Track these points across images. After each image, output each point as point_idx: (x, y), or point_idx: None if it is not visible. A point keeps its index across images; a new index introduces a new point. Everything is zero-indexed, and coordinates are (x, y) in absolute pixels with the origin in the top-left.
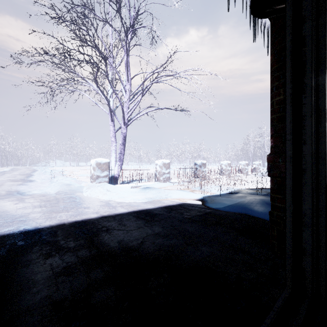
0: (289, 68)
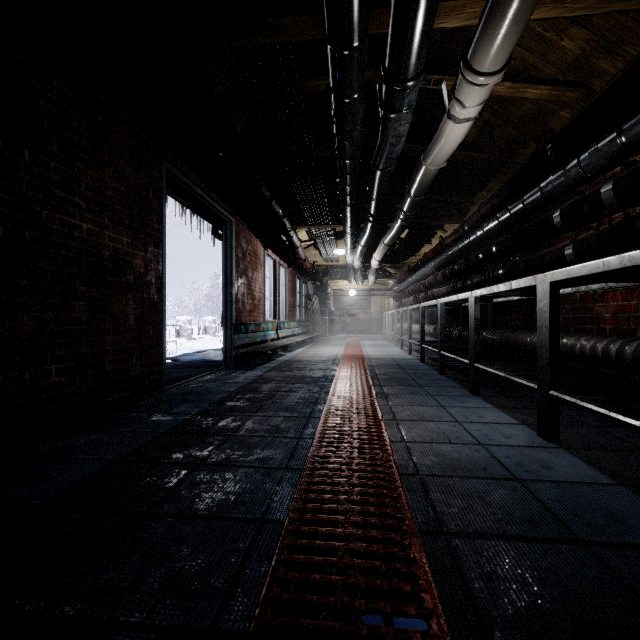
0: (224, 283)
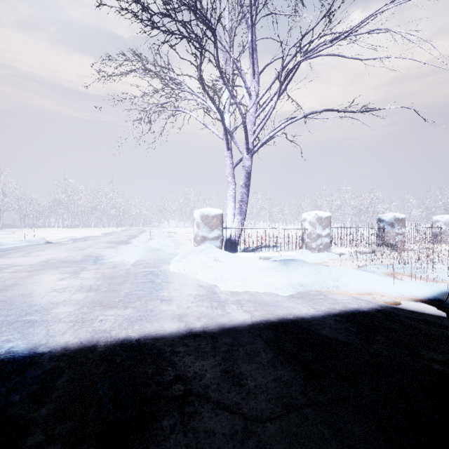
0: None
